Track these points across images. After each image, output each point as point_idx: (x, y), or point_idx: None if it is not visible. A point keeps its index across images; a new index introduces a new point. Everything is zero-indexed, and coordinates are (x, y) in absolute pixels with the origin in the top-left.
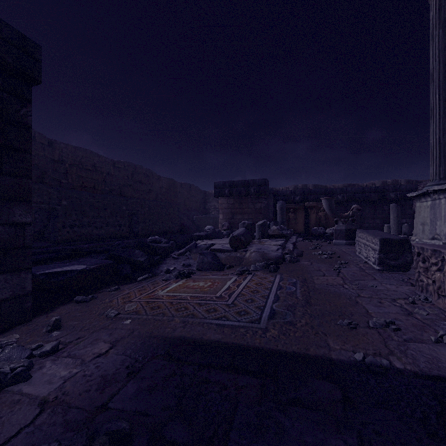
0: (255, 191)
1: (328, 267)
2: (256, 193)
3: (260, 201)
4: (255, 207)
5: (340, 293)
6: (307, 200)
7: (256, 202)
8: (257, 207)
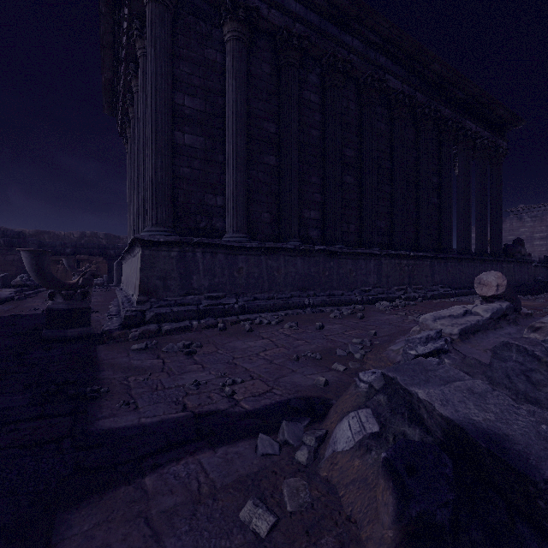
0: (6, 243)
1: (43, 300)
2: (8, 245)
3: (13, 253)
4: (6, 259)
5: (32, 307)
6: (80, 253)
7: (8, 254)
8: (9, 259)
